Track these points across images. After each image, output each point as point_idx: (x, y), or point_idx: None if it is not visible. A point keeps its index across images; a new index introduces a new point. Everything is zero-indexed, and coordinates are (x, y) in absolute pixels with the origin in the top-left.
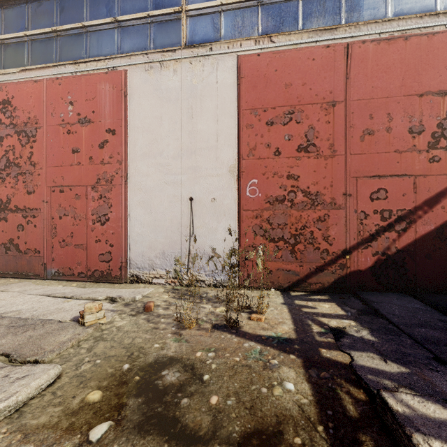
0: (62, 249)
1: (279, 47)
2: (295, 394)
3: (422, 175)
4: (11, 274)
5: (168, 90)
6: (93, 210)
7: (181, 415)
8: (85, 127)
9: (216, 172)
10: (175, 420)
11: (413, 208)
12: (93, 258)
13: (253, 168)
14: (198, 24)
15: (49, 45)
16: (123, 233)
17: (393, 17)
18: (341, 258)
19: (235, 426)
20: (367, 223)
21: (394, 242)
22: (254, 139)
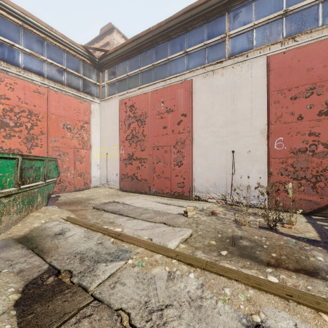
0: (158, 179)
1: (301, 44)
2: (324, 262)
3: None
4: (134, 191)
5: (218, 86)
6: (174, 159)
7: (258, 256)
8: (170, 114)
9: (250, 134)
10: (256, 257)
11: None
12: (174, 185)
13: (280, 130)
14: (237, 41)
15: (150, 73)
16: (190, 172)
17: None
18: None
19: (289, 265)
20: None
21: None
22: (280, 110)
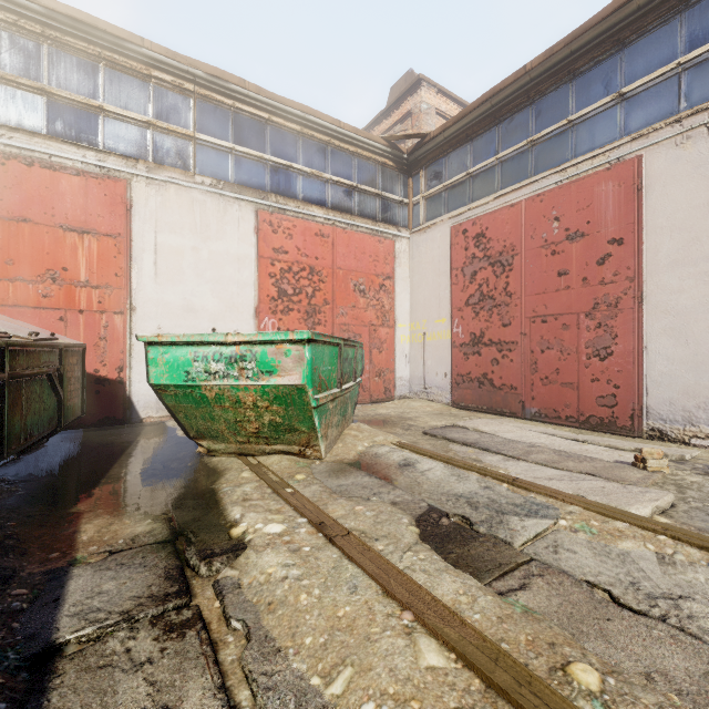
0: (544, 387)
1: None
2: None
3: None
4: (484, 409)
5: None
6: (587, 342)
7: None
8: (576, 243)
9: None
10: None
11: None
12: (588, 400)
13: None
14: None
15: (523, 160)
16: (635, 372)
17: None
18: None
19: None
20: None
21: None
22: None
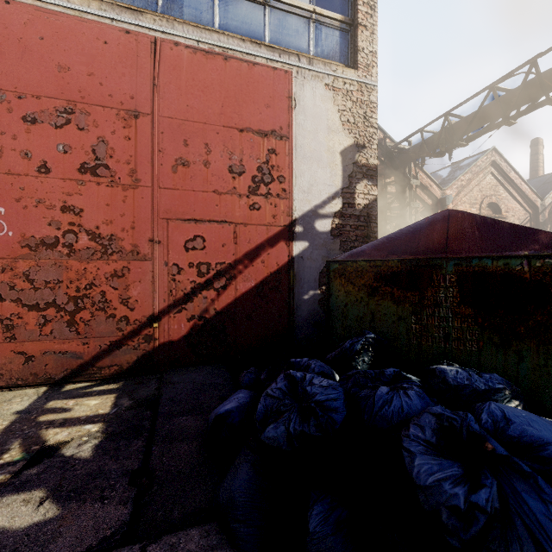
0: None
1: (49, 5)
2: None
3: (243, 224)
4: None
5: None
6: None
7: None
8: None
9: None
10: None
11: (233, 261)
12: None
13: None
14: None
15: None
16: None
17: (218, 29)
18: (147, 327)
19: None
20: (181, 279)
21: (213, 302)
22: None
